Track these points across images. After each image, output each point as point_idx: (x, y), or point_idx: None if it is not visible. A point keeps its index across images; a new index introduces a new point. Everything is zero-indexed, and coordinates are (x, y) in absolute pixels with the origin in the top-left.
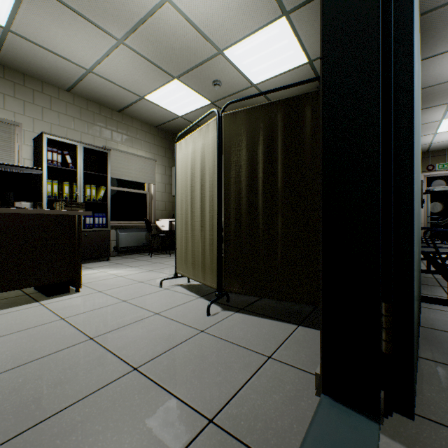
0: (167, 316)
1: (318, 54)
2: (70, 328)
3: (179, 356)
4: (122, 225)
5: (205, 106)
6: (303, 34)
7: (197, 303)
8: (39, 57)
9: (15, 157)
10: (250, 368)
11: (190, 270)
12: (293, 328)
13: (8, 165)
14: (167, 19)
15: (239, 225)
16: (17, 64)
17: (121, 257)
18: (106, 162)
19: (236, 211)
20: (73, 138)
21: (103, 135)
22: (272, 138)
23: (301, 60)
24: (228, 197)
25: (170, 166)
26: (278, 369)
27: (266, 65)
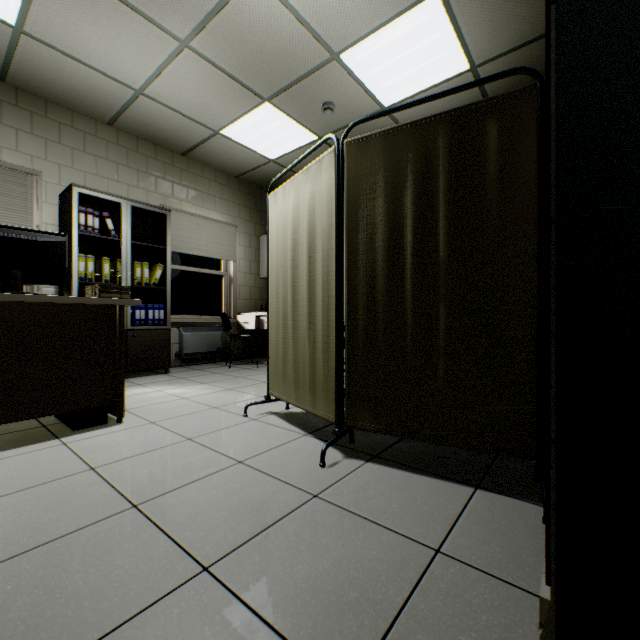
0: (257, 467)
1: (487, 55)
2: (102, 486)
3: (280, 545)
4: (187, 322)
5: (309, 144)
6: (465, 23)
7: (302, 444)
8: (66, 72)
9: (33, 222)
10: (407, 573)
11: (291, 391)
12: (468, 493)
13: (13, 228)
14: (255, 4)
15: (373, 319)
16: (35, 85)
17: (186, 368)
18: (164, 228)
19: (368, 298)
20: (117, 193)
21: (160, 189)
22: (429, 176)
23: (459, 66)
24: (354, 275)
25: (257, 235)
26: (458, 576)
27: (404, 76)
